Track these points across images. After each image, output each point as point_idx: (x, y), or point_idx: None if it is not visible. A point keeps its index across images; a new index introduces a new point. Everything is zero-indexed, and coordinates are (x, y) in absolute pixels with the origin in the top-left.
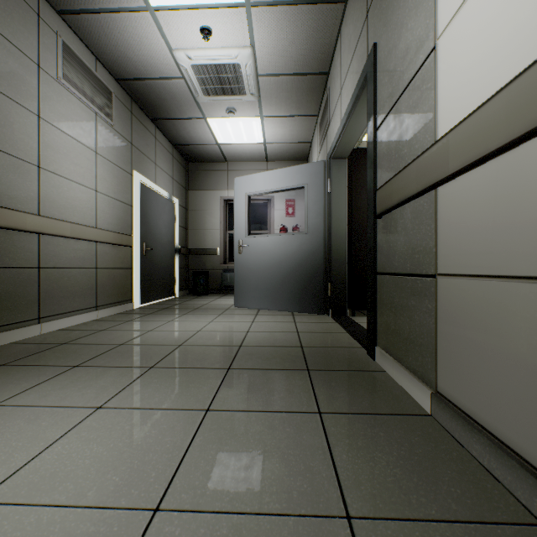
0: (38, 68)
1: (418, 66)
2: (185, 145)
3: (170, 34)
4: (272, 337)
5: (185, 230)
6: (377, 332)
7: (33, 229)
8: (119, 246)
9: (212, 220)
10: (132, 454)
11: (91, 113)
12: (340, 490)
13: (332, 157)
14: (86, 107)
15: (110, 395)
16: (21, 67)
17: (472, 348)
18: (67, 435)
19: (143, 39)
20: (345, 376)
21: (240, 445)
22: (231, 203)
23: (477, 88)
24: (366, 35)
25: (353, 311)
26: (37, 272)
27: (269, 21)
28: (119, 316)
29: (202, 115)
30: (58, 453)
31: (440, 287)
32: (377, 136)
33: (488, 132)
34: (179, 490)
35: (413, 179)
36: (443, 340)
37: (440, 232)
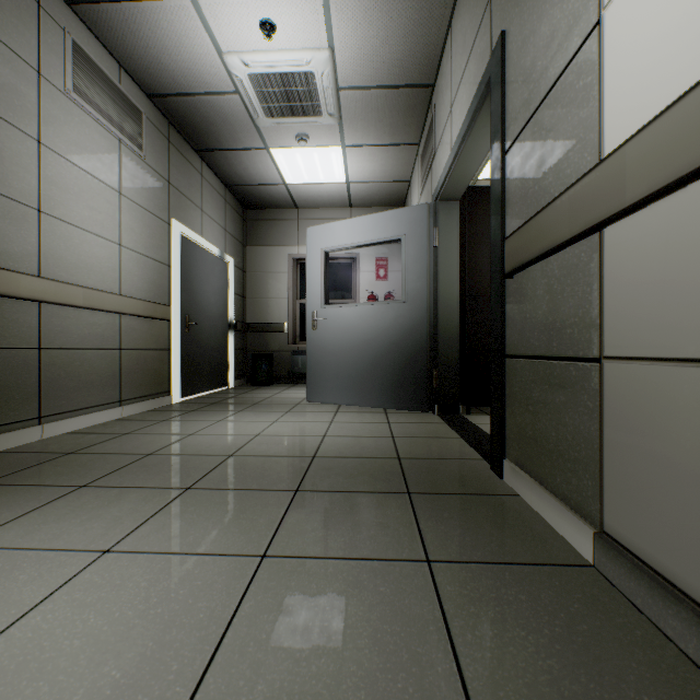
0: (38, 76)
1: (571, 54)
2: (241, 186)
3: (219, 31)
4: (357, 444)
5: (241, 299)
6: (505, 439)
7: (30, 296)
8: (152, 319)
9: (278, 285)
10: (147, 630)
11: (113, 140)
12: (466, 698)
13: (439, 198)
14: (106, 132)
15: (124, 531)
16: (14, 74)
17: (665, 470)
18: (53, 596)
19: (182, 38)
20: (462, 502)
21: (310, 616)
22: (303, 263)
23: (674, 71)
24: (489, 24)
25: (468, 408)
26: (36, 354)
27: (354, 11)
28: (151, 414)
29: (264, 144)
30: (34, 628)
31: (609, 376)
32: (506, 162)
33: (699, 133)
34: (213, 696)
35: (564, 217)
36: (613, 455)
37: (607, 294)
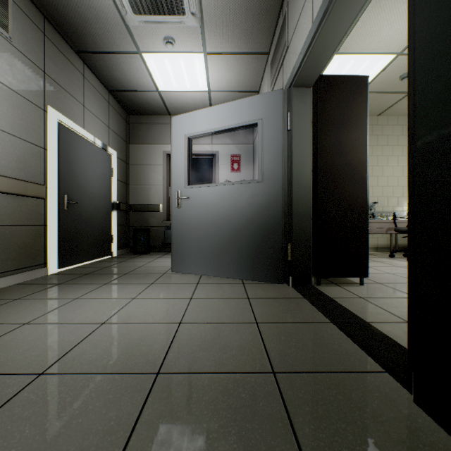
0: None
1: None
2: (122, 91)
3: None
4: (217, 340)
5: (125, 185)
6: None
7: None
8: (22, 197)
9: (155, 175)
10: None
11: None
12: None
13: (294, 83)
14: None
15: None
16: None
17: None
18: None
19: None
20: None
21: None
22: None
23: None
24: None
25: (319, 279)
26: None
27: None
28: (12, 290)
29: (136, 48)
30: None
31: None
32: None
33: None
34: None
35: None
36: None
37: None
